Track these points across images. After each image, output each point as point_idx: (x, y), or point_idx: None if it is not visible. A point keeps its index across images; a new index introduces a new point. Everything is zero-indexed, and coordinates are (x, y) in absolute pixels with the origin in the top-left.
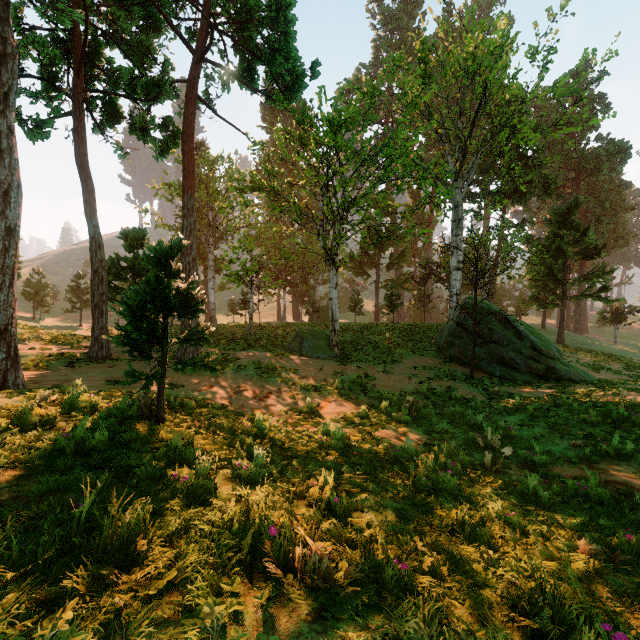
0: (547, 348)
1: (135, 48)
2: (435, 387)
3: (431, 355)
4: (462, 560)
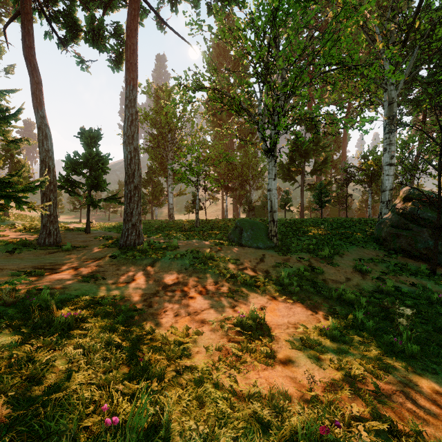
0: None
1: None
2: (397, 284)
3: (372, 247)
4: None
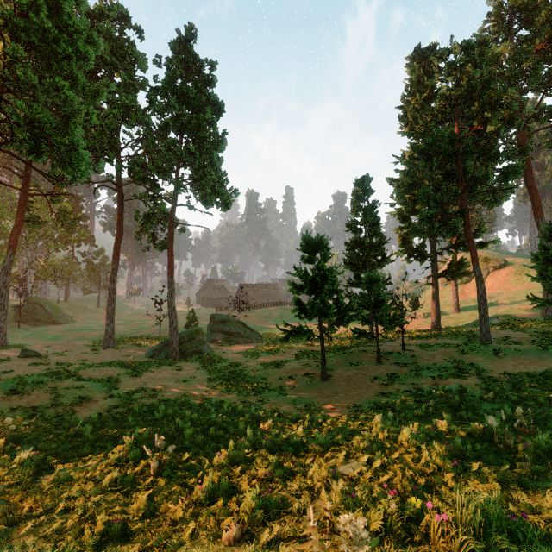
0: (56, 314)
1: None
2: None
3: (8, 321)
4: None
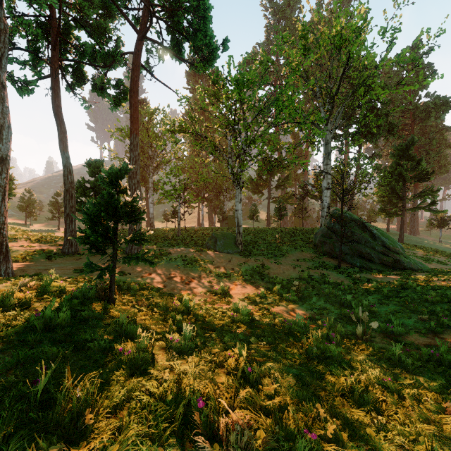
0: (394, 246)
1: (96, 29)
2: (313, 274)
3: (309, 251)
4: (355, 423)
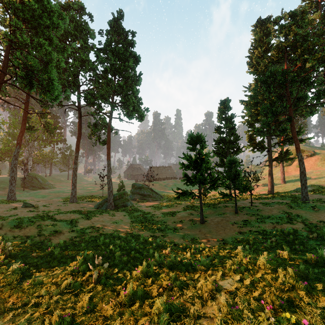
0: (44, 183)
1: None
2: None
3: (17, 187)
4: None
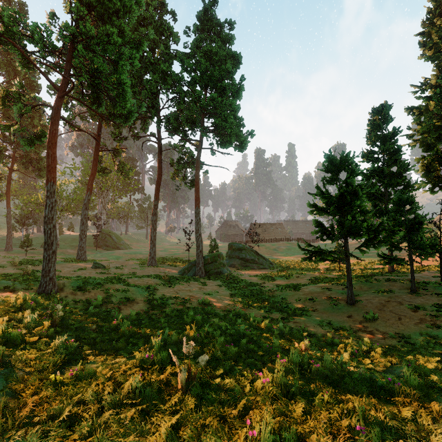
0: (119, 242)
1: None
2: None
3: (90, 246)
4: None
